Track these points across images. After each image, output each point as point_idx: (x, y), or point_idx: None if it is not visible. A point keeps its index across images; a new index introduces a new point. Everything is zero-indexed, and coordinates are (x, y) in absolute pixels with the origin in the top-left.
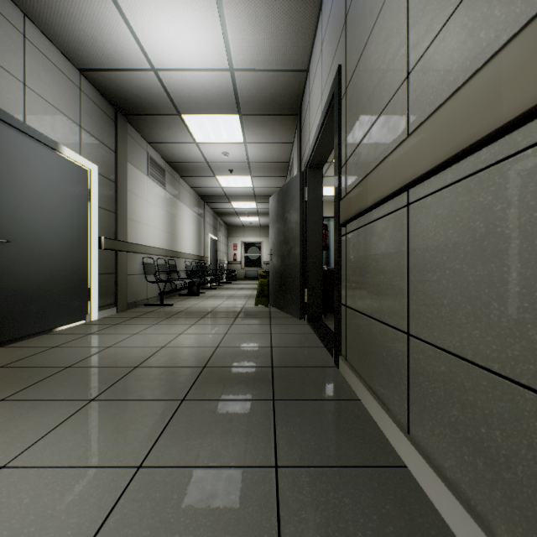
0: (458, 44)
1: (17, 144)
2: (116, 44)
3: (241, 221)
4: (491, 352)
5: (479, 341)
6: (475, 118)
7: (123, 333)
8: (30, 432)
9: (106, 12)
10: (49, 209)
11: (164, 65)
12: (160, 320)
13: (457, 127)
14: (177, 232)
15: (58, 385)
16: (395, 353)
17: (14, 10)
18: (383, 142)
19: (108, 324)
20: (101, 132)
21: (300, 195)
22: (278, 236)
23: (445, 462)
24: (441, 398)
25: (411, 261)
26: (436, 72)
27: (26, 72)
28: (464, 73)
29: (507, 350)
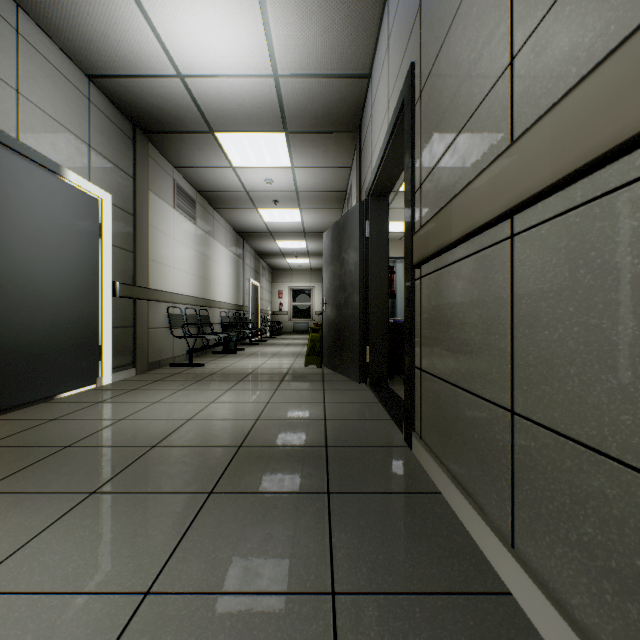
0: (594, 3)
1: (7, 166)
2: (132, 43)
3: (288, 264)
4: None
5: (632, 432)
6: (631, 101)
7: (141, 401)
8: (6, 540)
9: (119, 1)
10: (49, 247)
11: (193, 70)
12: (188, 385)
13: (599, 118)
14: (210, 277)
15: (51, 471)
16: (492, 436)
17: None
18: (475, 154)
19: (124, 389)
20: (115, 154)
21: (361, 231)
22: (333, 280)
23: (573, 598)
24: (566, 505)
25: (517, 313)
26: (558, 49)
27: (19, 77)
28: (605, 43)
29: None
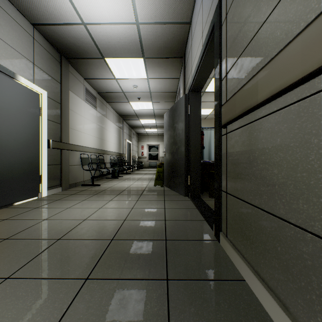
0: None
1: None
2: (55, 3)
3: (146, 132)
4: None
5: None
6: None
7: (60, 207)
8: None
9: None
10: (8, 119)
11: (90, 20)
12: (89, 197)
13: None
14: (104, 138)
15: None
16: (299, 254)
17: None
18: (278, 35)
19: (52, 199)
20: (49, 69)
21: (185, 111)
22: (170, 139)
23: None
24: None
25: None
26: None
27: None
28: None
29: None
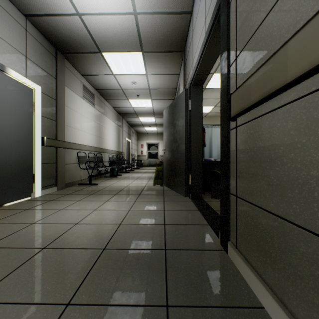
0: None
1: None
2: None
3: (145, 130)
4: None
5: None
6: None
7: (52, 209)
8: None
9: None
10: None
11: (86, 10)
12: (84, 197)
13: None
14: (103, 136)
15: None
16: None
17: None
18: None
19: (46, 200)
20: (44, 63)
21: (186, 106)
22: (169, 137)
23: None
24: None
25: None
26: None
27: None
28: None
29: None
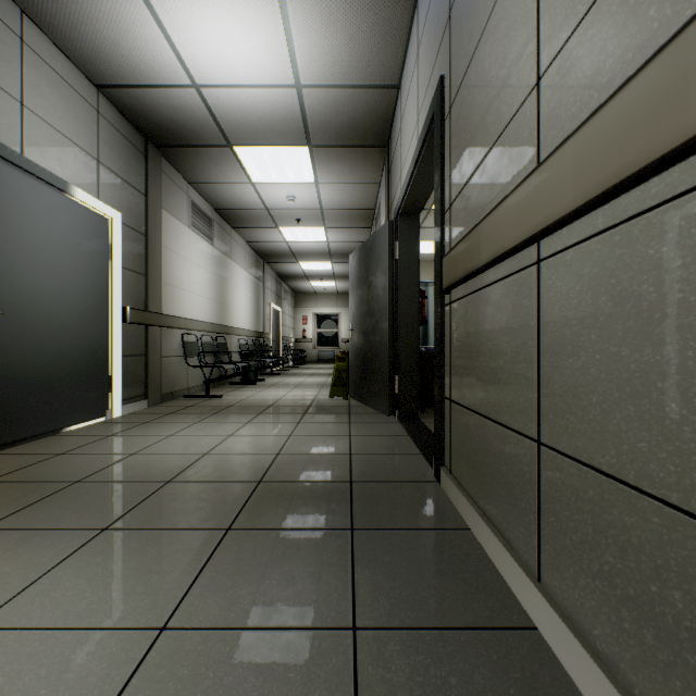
0: (614, 30)
1: (11, 184)
2: (144, 52)
3: (312, 287)
4: (666, 476)
5: (647, 459)
6: (643, 132)
7: (154, 435)
8: (15, 576)
9: (131, 7)
10: (55, 270)
11: (209, 80)
12: (204, 418)
13: (615, 146)
14: (228, 301)
15: (60, 508)
16: (520, 468)
17: (8, 5)
18: (503, 176)
19: (135, 422)
20: (126, 169)
21: (389, 252)
22: (361, 306)
23: (595, 628)
24: (588, 535)
25: (543, 340)
26: (581, 73)
27: (24, 88)
28: (623, 70)
29: (692, 473)
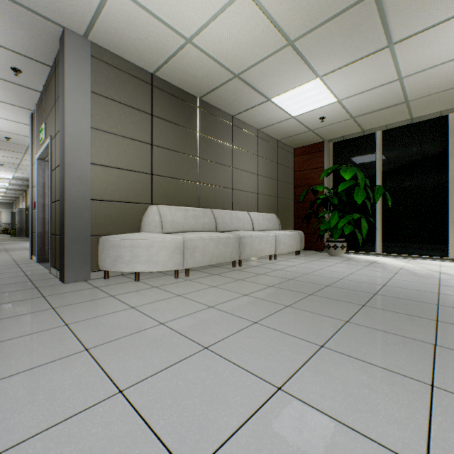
0: None
1: None
2: None
3: None
4: None
5: None
6: None
7: None
8: None
9: None
10: None
11: None
12: None
13: None
14: None
15: None
16: None
17: None
18: None
19: None
20: None
21: (26, 212)
22: (20, 219)
23: None
24: None
25: None
26: None
27: None
28: None
29: None
